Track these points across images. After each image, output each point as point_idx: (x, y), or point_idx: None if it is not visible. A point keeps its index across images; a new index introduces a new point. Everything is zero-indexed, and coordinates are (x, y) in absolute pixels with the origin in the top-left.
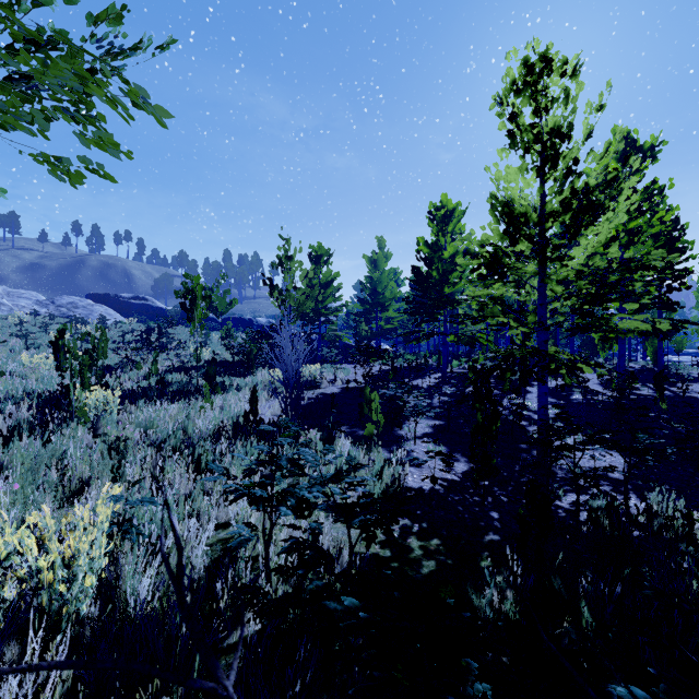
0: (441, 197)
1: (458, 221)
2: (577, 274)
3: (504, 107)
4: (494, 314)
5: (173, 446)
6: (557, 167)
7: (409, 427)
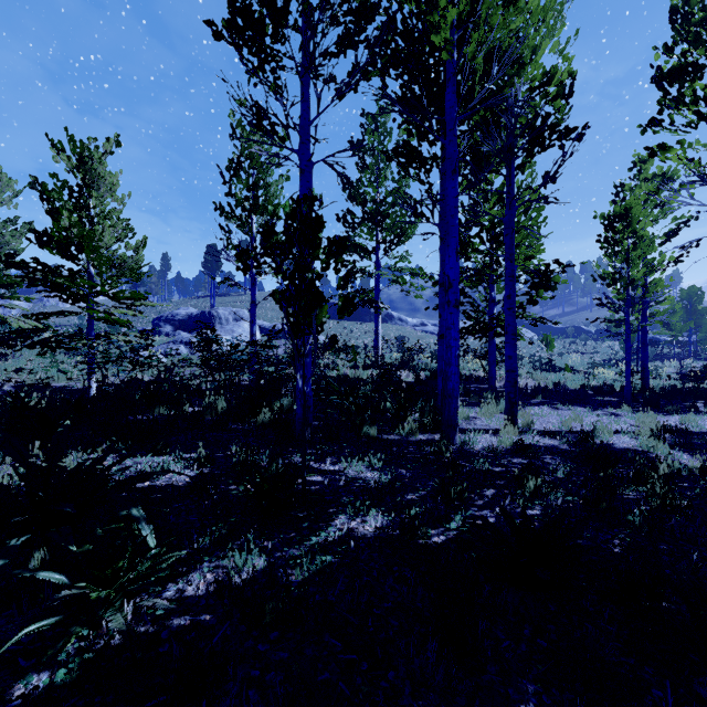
0: None
1: None
2: None
3: None
4: None
5: None
6: None
7: None
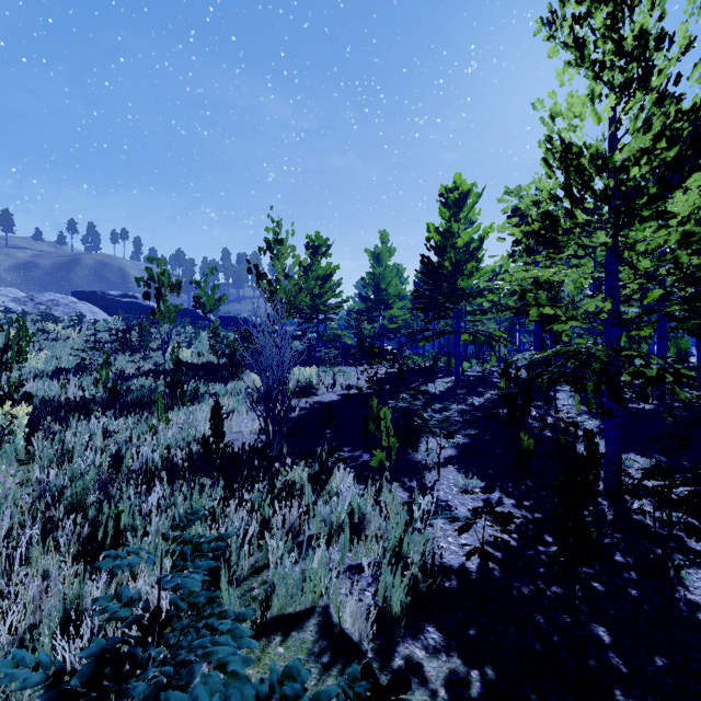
0: (454, 178)
1: (473, 205)
2: (682, 239)
3: (554, 29)
4: (539, 302)
5: (70, 501)
6: (648, 88)
7: (427, 449)
